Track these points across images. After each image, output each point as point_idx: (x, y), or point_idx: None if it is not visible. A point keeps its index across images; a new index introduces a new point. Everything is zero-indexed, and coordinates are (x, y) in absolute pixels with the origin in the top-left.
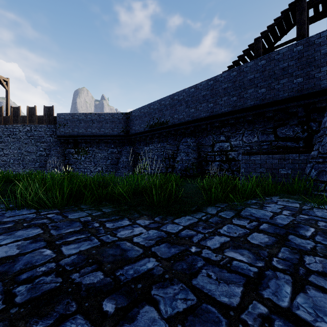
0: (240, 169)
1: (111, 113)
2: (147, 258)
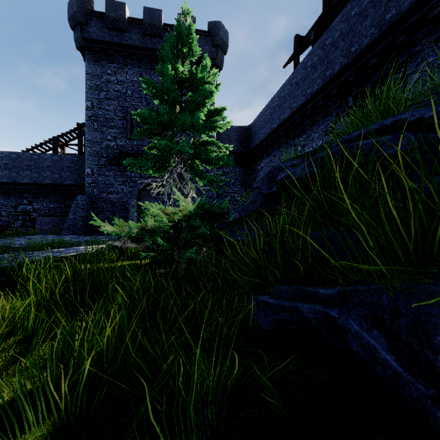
0: None
1: None
2: None
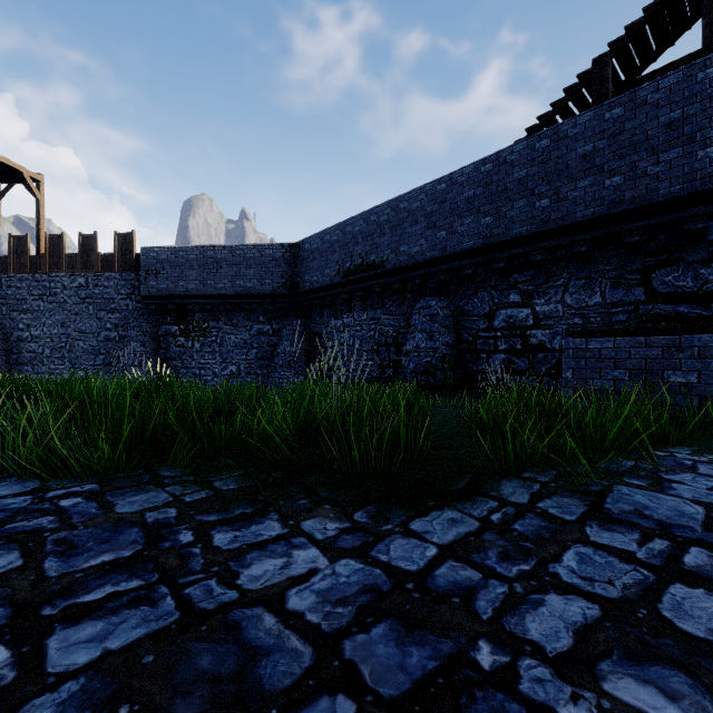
0: (558, 371)
1: (258, 246)
2: (326, 699)
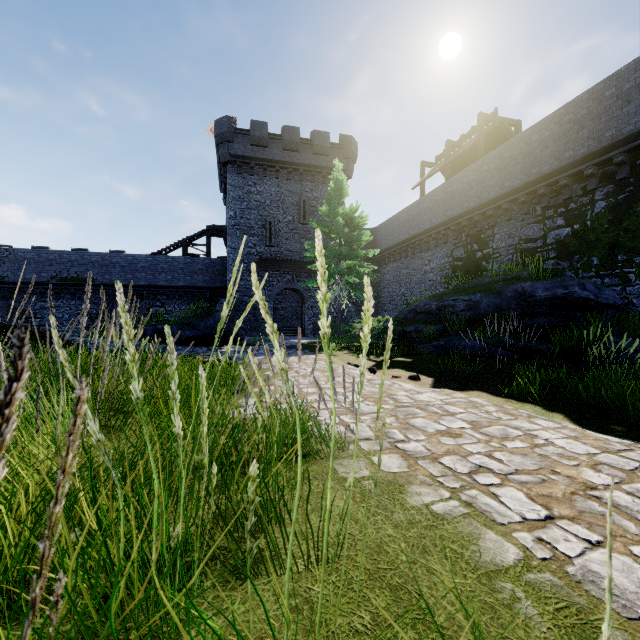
0: None
1: None
2: None
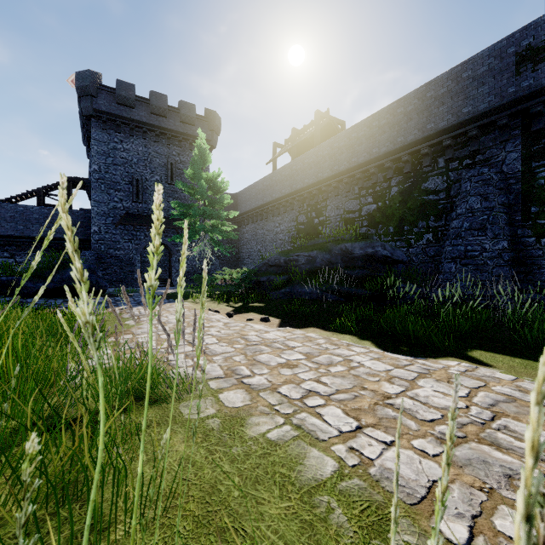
0: None
1: None
2: None
